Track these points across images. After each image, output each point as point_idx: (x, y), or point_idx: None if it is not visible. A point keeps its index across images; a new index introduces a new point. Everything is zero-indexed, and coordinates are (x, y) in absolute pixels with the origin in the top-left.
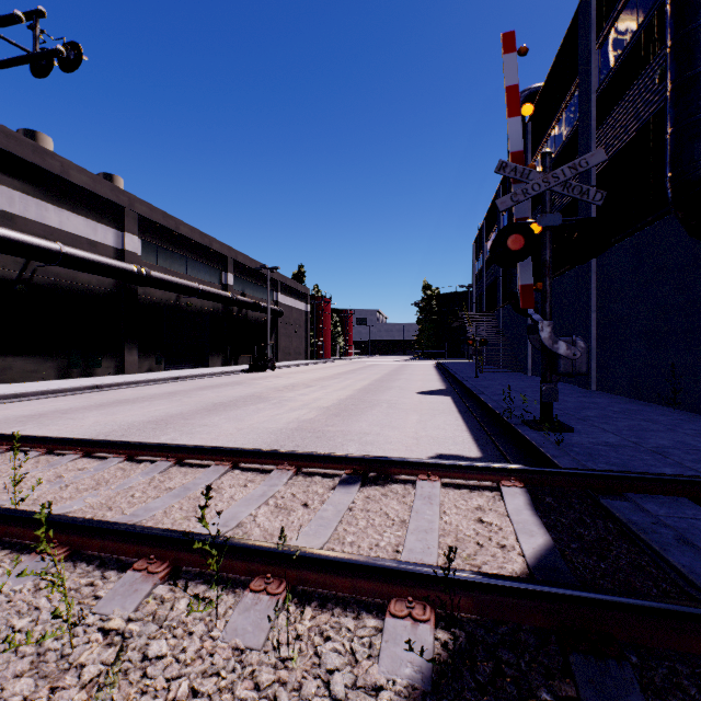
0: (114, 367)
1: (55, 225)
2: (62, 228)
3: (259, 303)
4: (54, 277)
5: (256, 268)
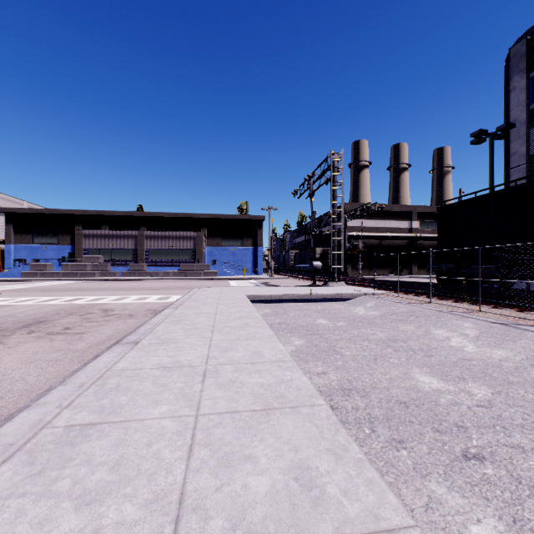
0: (407, 272)
1: (388, 226)
2: (390, 227)
3: None
4: (388, 243)
5: None
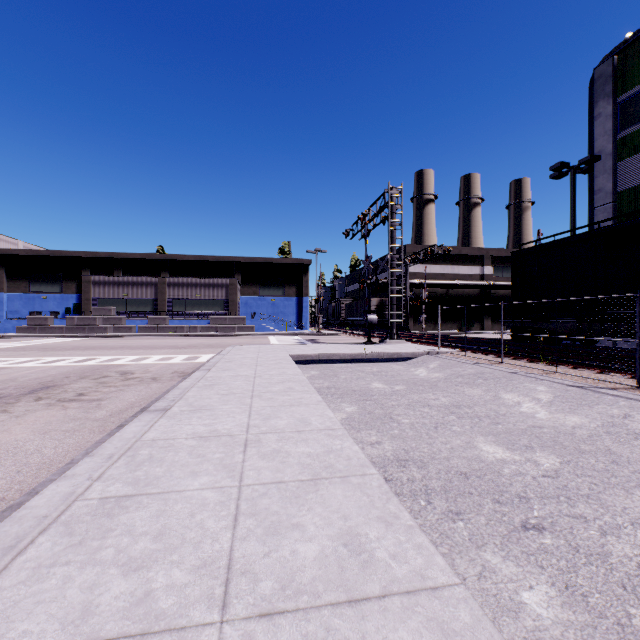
0: (479, 327)
1: (456, 273)
2: (459, 273)
3: None
4: (456, 292)
5: None
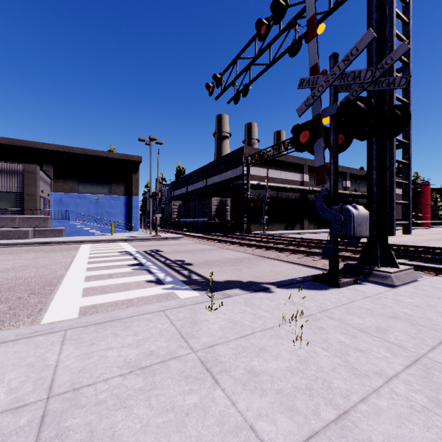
0: (299, 227)
1: (283, 178)
2: (285, 178)
3: (364, 194)
4: (283, 196)
5: (363, 175)
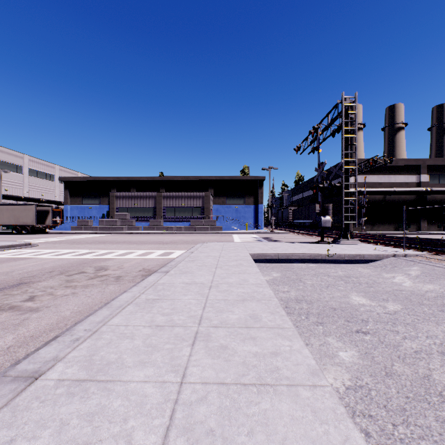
0: (415, 228)
1: (393, 181)
2: (395, 181)
3: None
4: (392, 198)
5: None
